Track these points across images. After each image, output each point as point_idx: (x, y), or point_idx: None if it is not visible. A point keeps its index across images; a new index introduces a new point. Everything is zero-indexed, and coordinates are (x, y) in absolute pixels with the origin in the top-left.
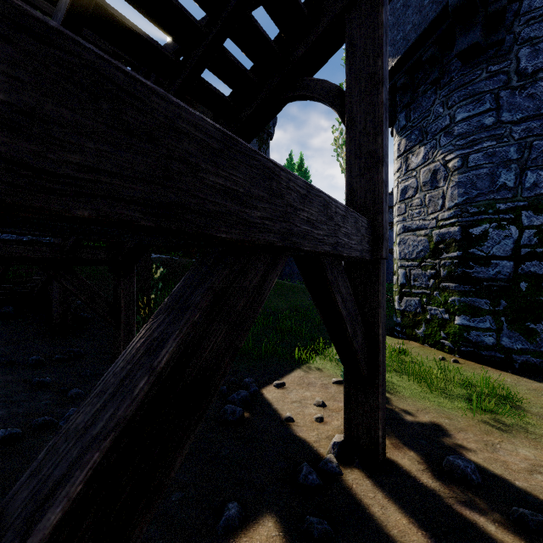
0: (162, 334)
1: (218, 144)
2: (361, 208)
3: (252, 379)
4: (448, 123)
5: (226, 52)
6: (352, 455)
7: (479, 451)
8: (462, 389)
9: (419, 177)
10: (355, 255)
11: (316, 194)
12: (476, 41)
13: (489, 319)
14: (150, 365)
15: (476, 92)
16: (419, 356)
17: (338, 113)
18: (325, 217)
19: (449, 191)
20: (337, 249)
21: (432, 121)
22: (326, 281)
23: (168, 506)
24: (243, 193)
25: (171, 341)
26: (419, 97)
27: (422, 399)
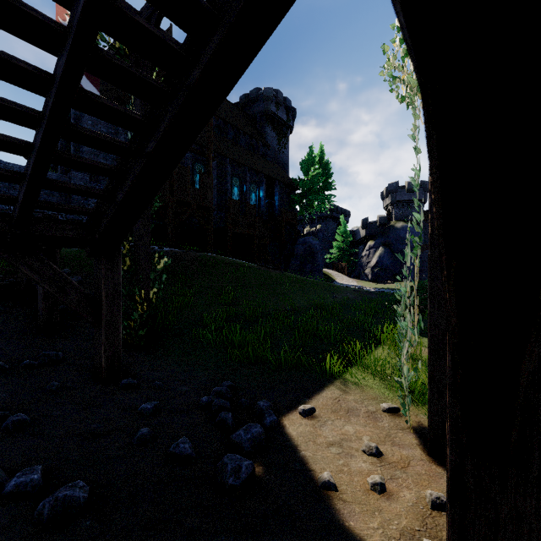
0: None
1: None
2: None
3: (268, 402)
4: None
5: None
6: None
7: None
8: None
9: None
10: None
11: None
12: None
13: None
14: None
15: None
16: None
17: None
18: None
19: None
20: None
21: None
22: None
23: None
24: None
25: None
26: None
27: None
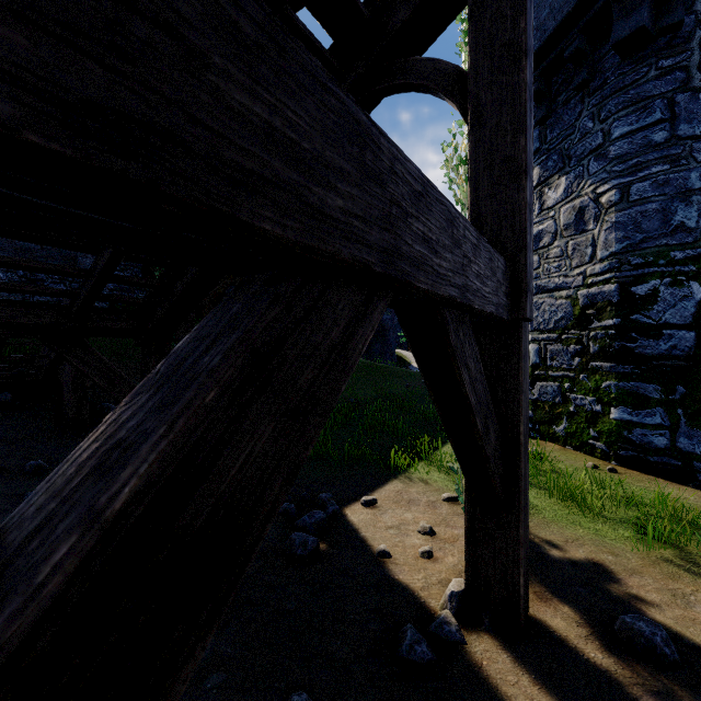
0: (133, 434)
1: (254, 30)
2: (494, 244)
3: (331, 494)
4: (600, 142)
5: (293, 15)
6: (478, 611)
7: (666, 606)
8: (627, 510)
9: (559, 218)
10: (490, 311)
11: (436, 198)
12: (642, 24)
13: (659, 412)
14: (90, 504)
15: (641, 97)
16: (561, 463)
17: (457, 105)
18: (449, 240)
19: (602, 235)
20: (466, 297)
21: (577, 141)
22: (447, 348)
23: (200, 698)
24: (309, 151)
25: (147, 449)
26: (559, 109)
27: (571, 524)
